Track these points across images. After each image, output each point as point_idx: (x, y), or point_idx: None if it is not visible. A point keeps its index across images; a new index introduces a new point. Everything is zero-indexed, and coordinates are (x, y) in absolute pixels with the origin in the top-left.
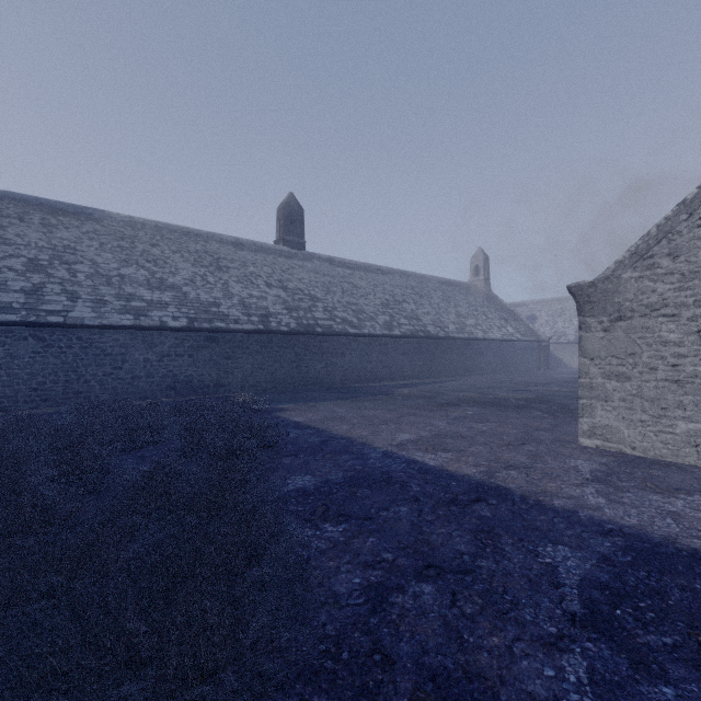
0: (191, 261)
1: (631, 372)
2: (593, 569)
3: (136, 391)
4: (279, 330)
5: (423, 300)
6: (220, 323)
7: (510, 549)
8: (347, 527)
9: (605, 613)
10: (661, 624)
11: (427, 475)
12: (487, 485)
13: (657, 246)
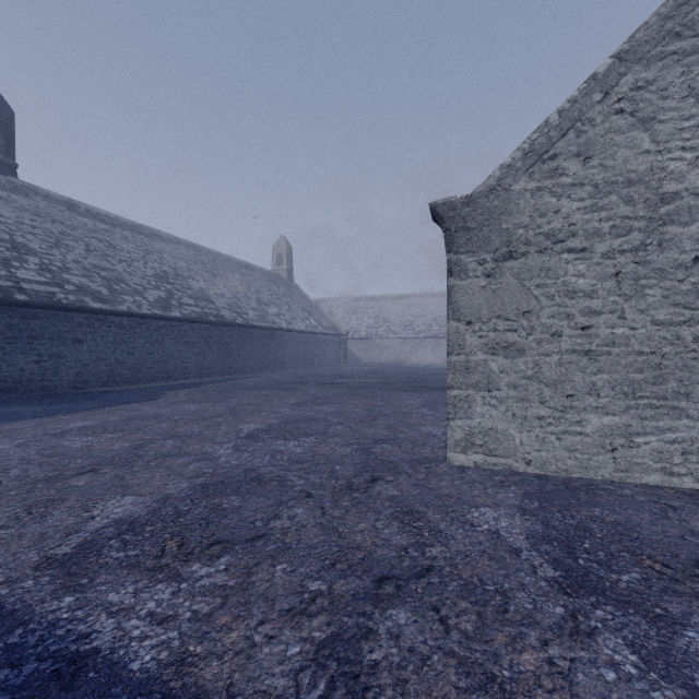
0: None
1: (525, 342)
2: None
3: None
4: None
5: (217, 280)
6: None
7: None
8: None
9: None
10: None
11: None
12: None
13: (562, 141)
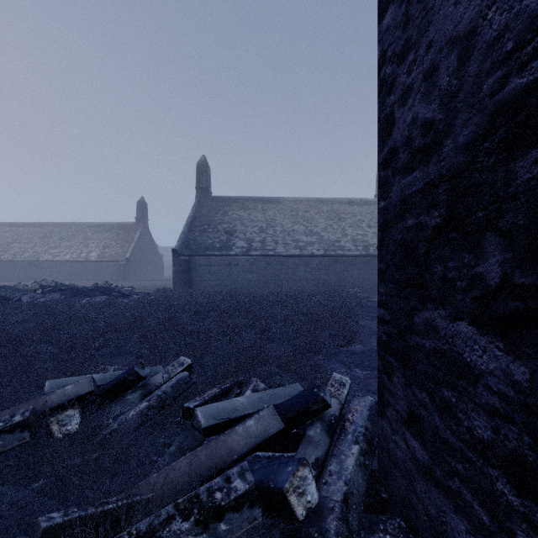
0: (324, 217)
1: None
2: None
3: (301, 286)
4: (375, 254)
5: None
6: (340, 252)
7: None
8: None
9: None
10: None
11: None
12: None
13: None
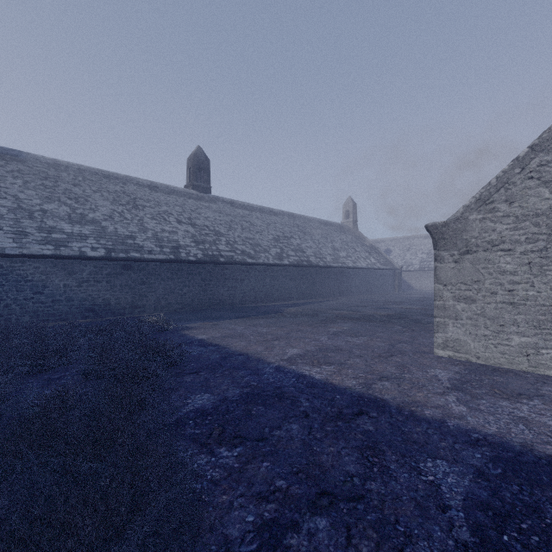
0: (110, 199)
1: (476, 296)
2: (471, 485)
3: (56, 313)
4: (188, 259)
5: (306, 236)
6: (135, 253)
7: (395, 467)
8: (242, 450)
9: (494, 541)
10: (547, 550)
11: (315, 389)
12: (367, 397)
13: (497, 194)
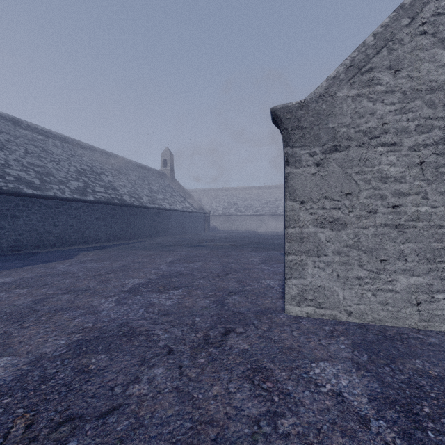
0: None
1: (347, 217)
2: None
3: None
4: None
5: (121, 175)
6: None
7: None
8: None
9: None
10: None
11: None
12: None
13: (377, 57)
